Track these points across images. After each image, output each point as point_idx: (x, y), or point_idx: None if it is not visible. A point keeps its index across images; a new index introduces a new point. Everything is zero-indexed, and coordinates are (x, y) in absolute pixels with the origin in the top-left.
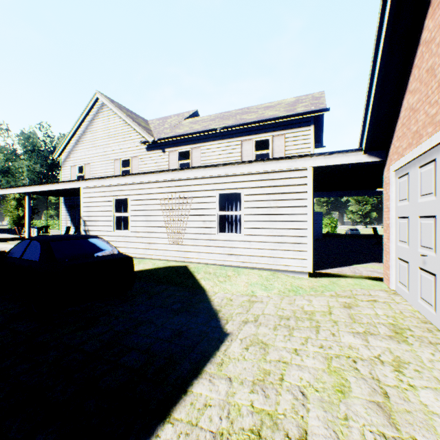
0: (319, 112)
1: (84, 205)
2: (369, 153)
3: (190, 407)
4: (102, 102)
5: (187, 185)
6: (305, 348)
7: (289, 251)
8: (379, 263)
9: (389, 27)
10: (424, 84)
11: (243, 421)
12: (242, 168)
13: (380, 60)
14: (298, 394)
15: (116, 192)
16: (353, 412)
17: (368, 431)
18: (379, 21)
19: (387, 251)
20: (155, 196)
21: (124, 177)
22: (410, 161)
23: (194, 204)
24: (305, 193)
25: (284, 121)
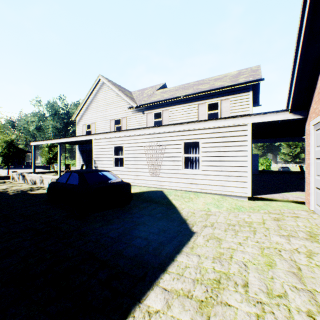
0: (256, 81)
1: (94, 150)
2: (294, 112)
3: (177, 267)
4: (102, 81)
5: (162, 137)
6: (246, 242)
7: (234, 182)
8: (303, 192)
9: (307, 27)
10: None
11: (209, 275)
12: (200, 124)
13: (301, 49)
14: (241, 265)
15: (115, 142)
16: (277, 275)
17: (285, 284)
18: (299, 24)
19: (308, 182)
20: (141, 144)
21: (120, 132)
22: None
23: (167, 149)
24: (245, 141)
25: (229, 89)
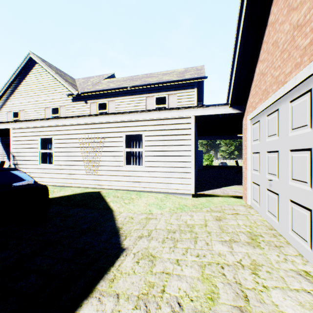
0: (200, 79)
1: (13, 143)
2: (233, 107)
3: None
4: (34, 60)
5: (101, 127)
6: (185, 258)
7: (178, 179)
8: (239, 185)
9: (247, 10)
10: (270, 54)
11: None
12: (143, 115)
13: (241, 36)
14: (175, 306)
15: (42, 133)
16: None
17: None
18: (240, 6)
19: (245, 177)
20: (75, 136)
21: (48, 120)
22: (261, 111)
23: (107, 143)
24: (189, 135)
25: (176, 84)
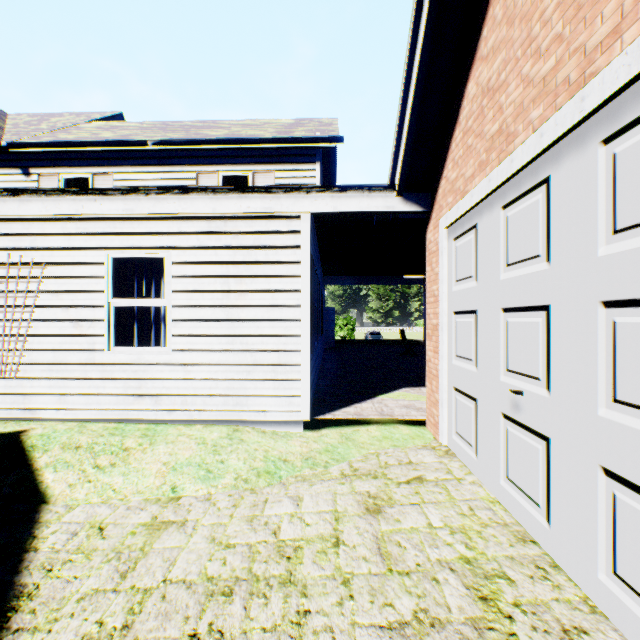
0: (328, 141)
1: None
2: (406, 196)
3: None
4: None
5: (31, 233)
6: None
7: (268, 382)
8: (414, 388)
9: None
10: (521, 20)
11: None
12: (167, 202)
13: None
14: None
15: None
16: None
17: None
18: None
19: (434, 373)
20: None
21: None
22: (483, 198)
23: (51, 280)
24: (298, 264)
25: (273, 148)
